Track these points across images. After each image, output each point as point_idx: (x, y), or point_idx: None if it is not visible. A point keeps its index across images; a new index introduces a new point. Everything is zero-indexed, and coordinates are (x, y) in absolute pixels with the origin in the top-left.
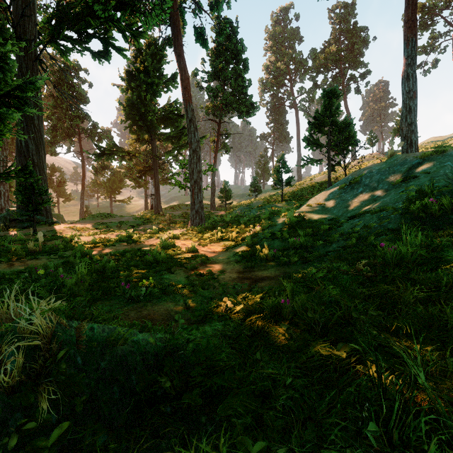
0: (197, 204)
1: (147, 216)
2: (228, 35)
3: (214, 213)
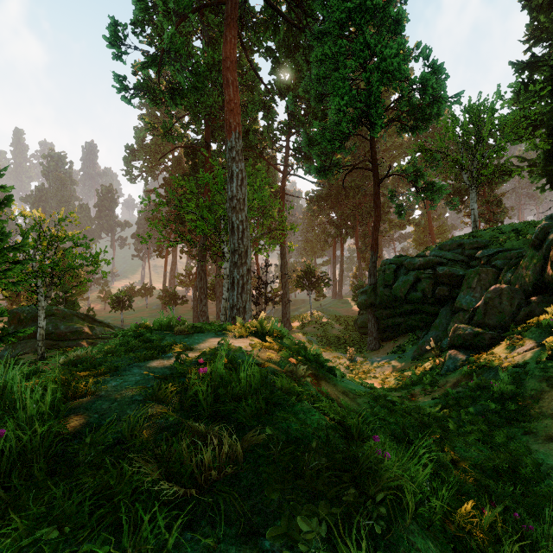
0: None
1: None
2: None
3: None
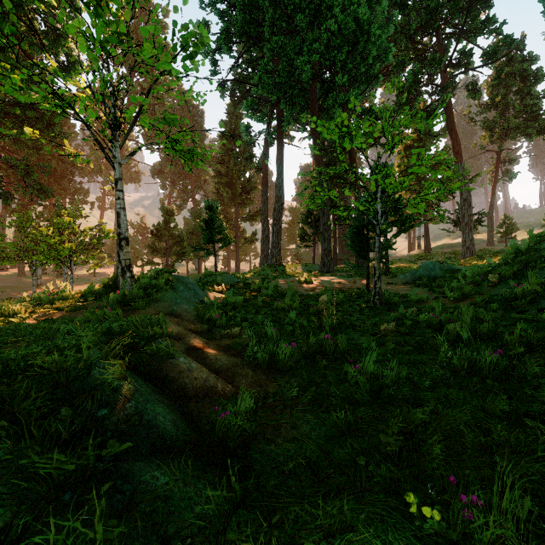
0: (468, 242)
1: (419, 254)
2: (509, 58)
3: (490, 249)
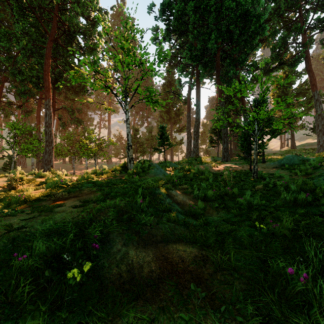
0: (321, 142)
1: (287, 150)
2: None
3: None
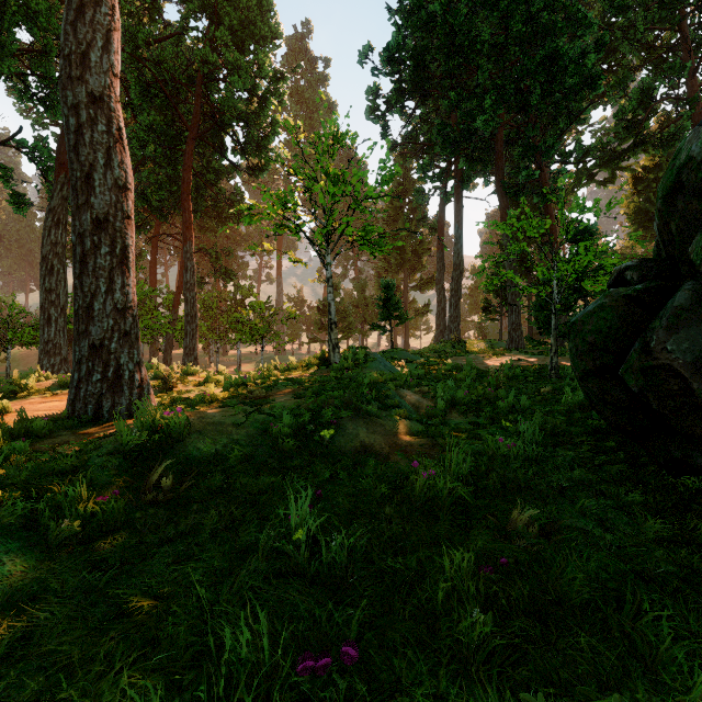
0: None
1: None
2: None
3: None
